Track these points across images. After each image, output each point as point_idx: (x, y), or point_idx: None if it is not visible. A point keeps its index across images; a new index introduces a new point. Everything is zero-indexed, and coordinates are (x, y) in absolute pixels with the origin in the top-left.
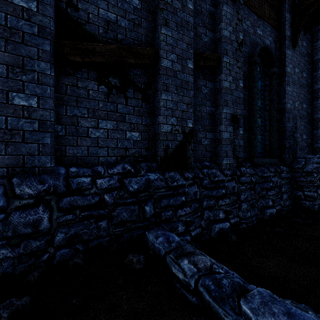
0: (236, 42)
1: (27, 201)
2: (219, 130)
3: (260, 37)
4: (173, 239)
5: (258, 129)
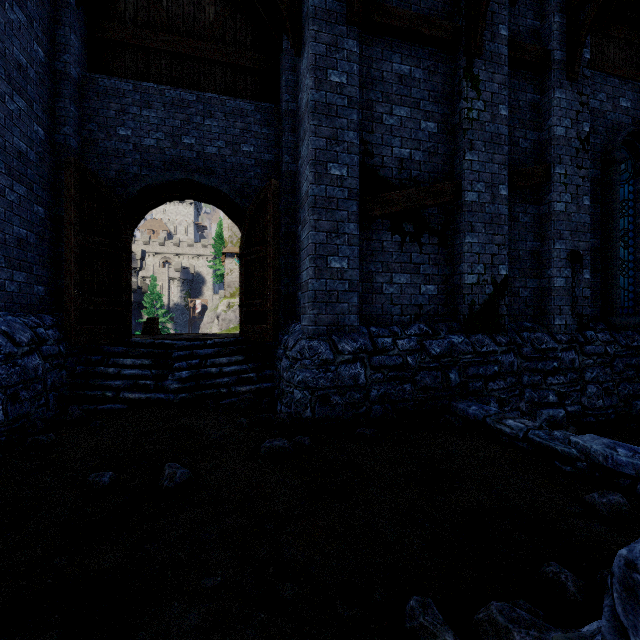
0: (578, 140)
1: (347, 356)
2: (548, 275)
3: (626, 112)
4: (489, 408)
5: (622, 268)
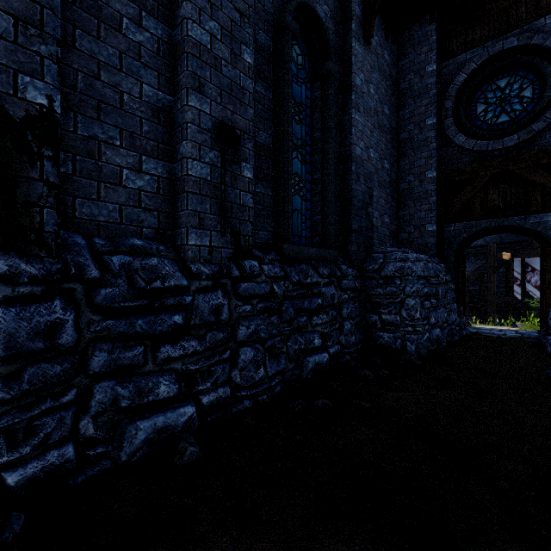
0: None
1: None
2: (181, 154)
3: None
4: None
5: (300, 187)
